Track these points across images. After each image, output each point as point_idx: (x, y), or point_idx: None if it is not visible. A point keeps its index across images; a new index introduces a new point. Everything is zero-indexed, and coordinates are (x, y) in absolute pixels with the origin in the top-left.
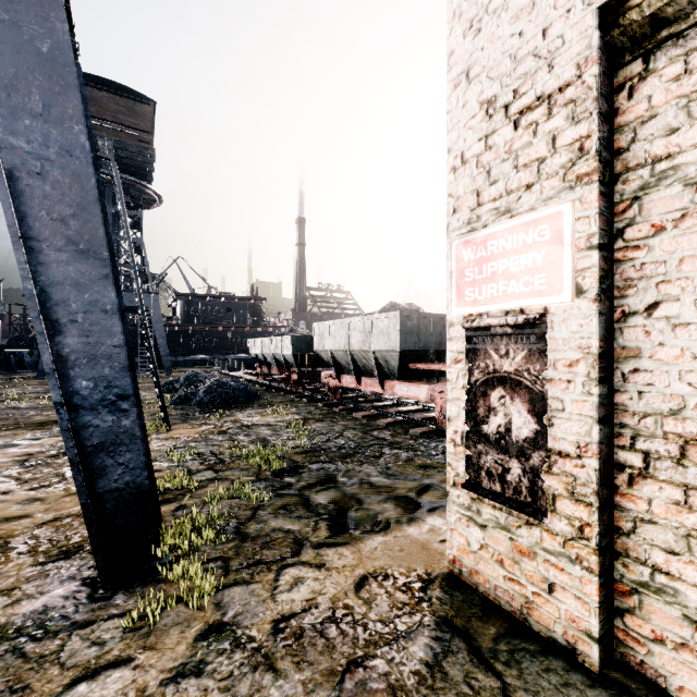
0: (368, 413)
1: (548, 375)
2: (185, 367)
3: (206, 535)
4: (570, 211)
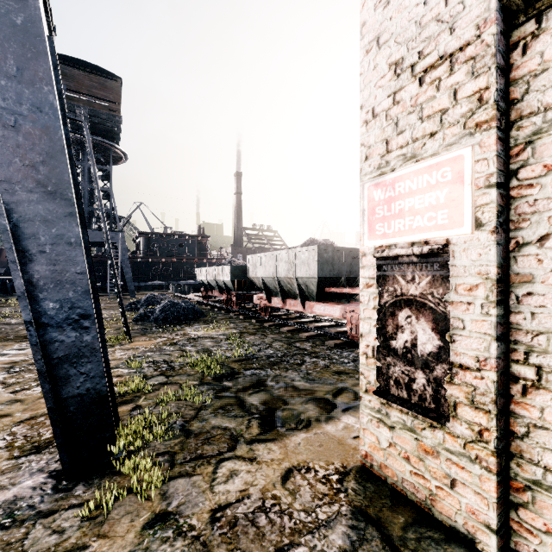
0: (292, 328)
1: (450, 298)
2: (146, 291)
3: (156, 432)
4: (470, 155)
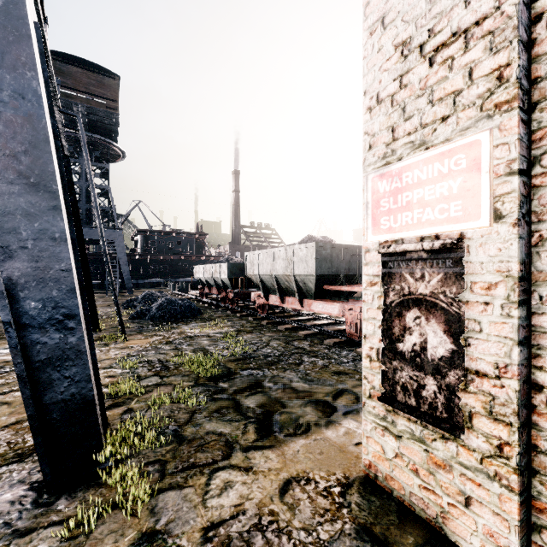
0: (290, 326)
1: (464, 297)
2: (144, 288)
3: (147, 438)
4: (488, 139)
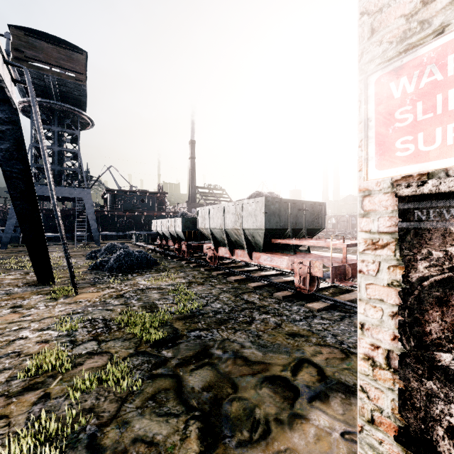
0: (239, 277)
1: None
2: (111, 240)
3: None
4: None
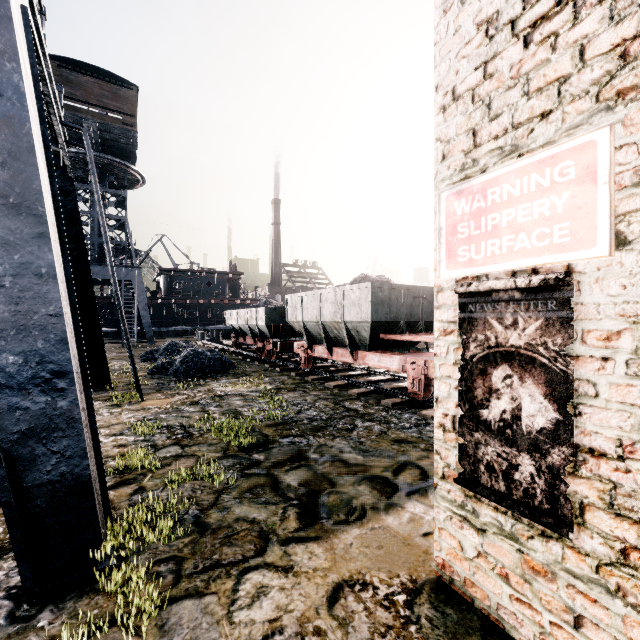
0: (340, 383)
1: (573, 350)
2: (168, 337)
3: (160, 528)
4: (607, 139)
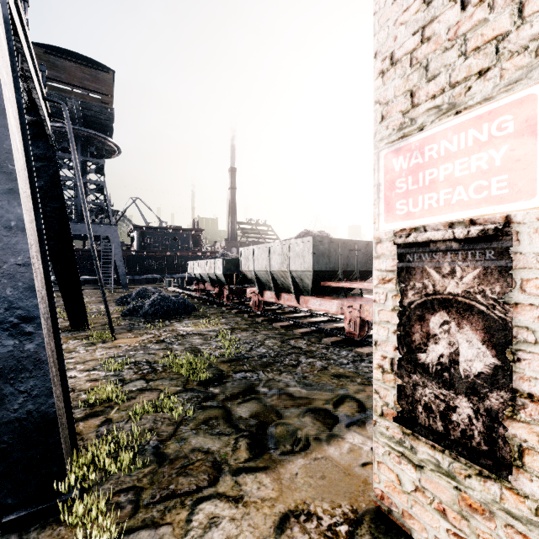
0: (286, 323)
1: (512, 298)
2: (140, 284)
3: (122, 459)
4: None
